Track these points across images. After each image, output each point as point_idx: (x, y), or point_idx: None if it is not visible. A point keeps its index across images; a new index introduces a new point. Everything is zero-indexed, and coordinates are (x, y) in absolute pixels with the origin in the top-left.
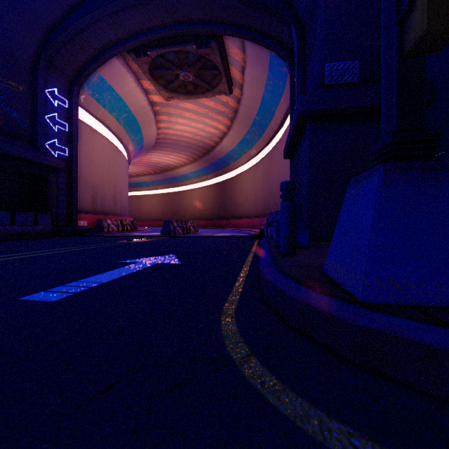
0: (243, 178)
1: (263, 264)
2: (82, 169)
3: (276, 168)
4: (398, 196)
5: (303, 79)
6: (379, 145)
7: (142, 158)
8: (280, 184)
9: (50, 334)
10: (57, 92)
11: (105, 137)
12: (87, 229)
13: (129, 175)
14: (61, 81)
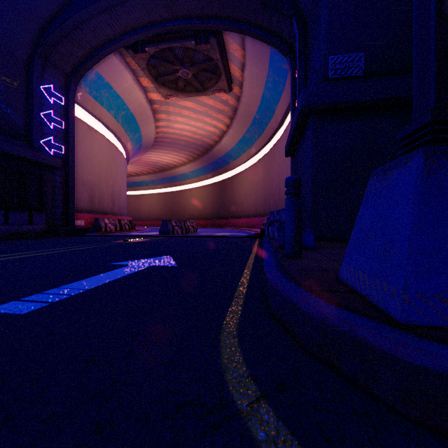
0: (243, 177)
1: (268, 269)
2: (79, 167)
3: (276, 167)
4: (444, 187)
5: (305, 74)
6: (412, 128)
7: (141, 157)
8: (285, 180)
9: (3, 363)
10: (53, 88)
11: (103, 136)
12: (83, 228)
13: (128, 175)
14: (57, 78)
